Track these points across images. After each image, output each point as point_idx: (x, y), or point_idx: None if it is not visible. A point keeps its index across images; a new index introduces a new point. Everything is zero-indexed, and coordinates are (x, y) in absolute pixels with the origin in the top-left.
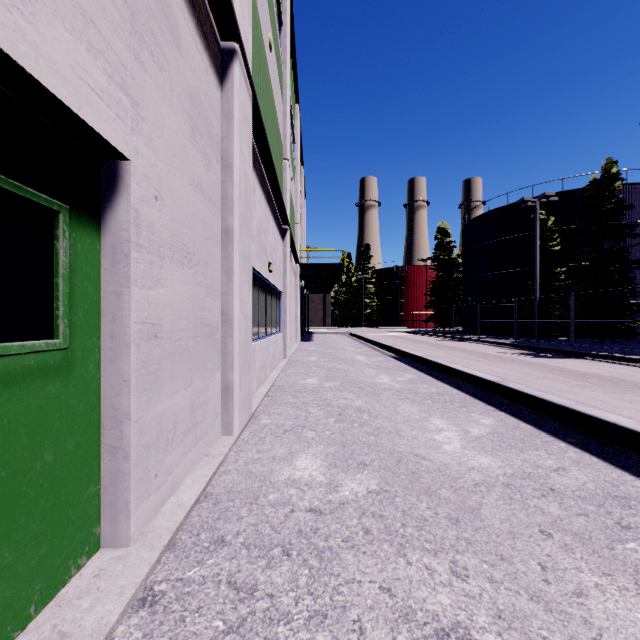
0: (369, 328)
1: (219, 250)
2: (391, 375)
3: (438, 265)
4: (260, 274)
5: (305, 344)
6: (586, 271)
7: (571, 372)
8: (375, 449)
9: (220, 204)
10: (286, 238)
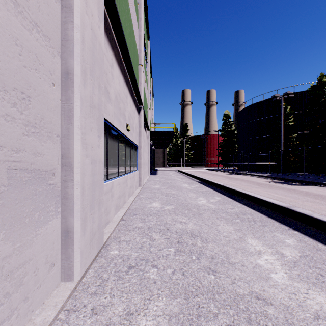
0: (187, 167)
1: (57, 91)
2: (206, 197)
3: (224, 134)
4: (119, 130)
5: (153, 176)
6: (309, 136)
7: (320, 196)
8: (220, 301)
9: (59, 45)
10: (140, 113)
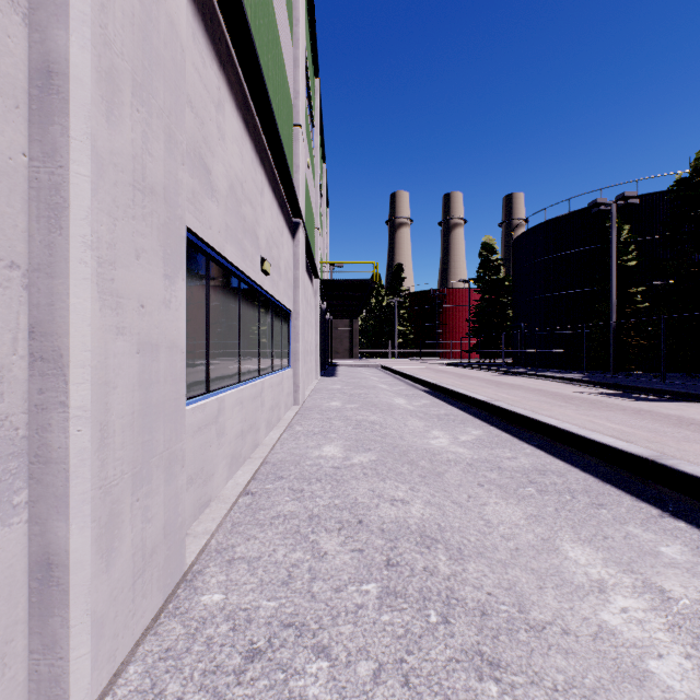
0: (402, 359)
1: (11, 124)
2: (448, 430)
3: (483, 286)
4: (241, 272)
5: (327, 381)
6: (671, 290)
7: None
8: None
9: None
10: (298, 235)
